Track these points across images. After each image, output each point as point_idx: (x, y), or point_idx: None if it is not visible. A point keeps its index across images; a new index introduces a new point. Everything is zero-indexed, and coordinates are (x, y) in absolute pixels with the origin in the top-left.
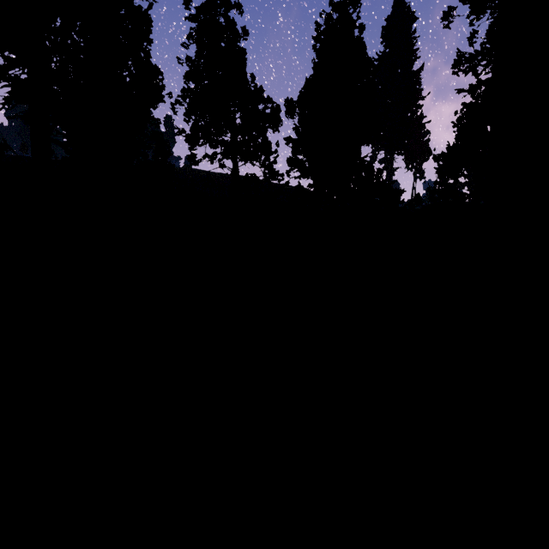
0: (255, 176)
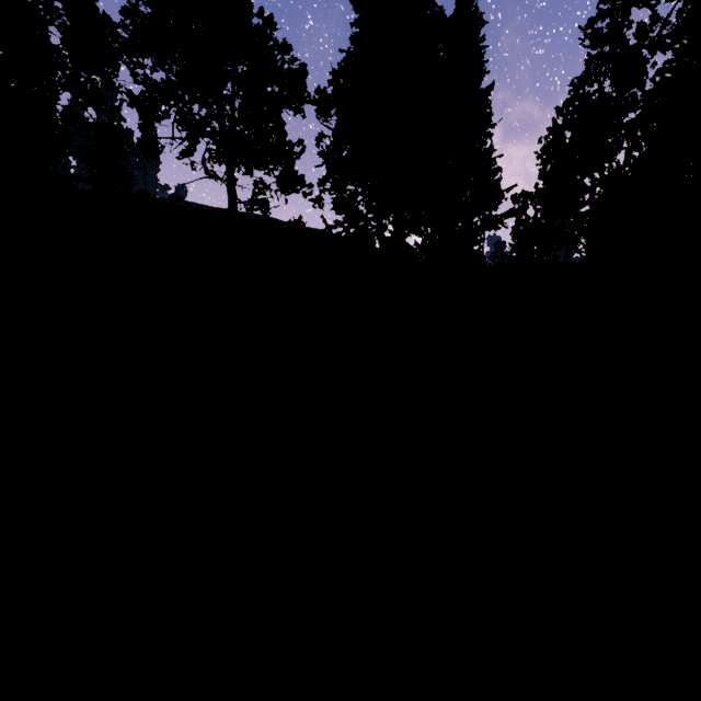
0: (261, 180)
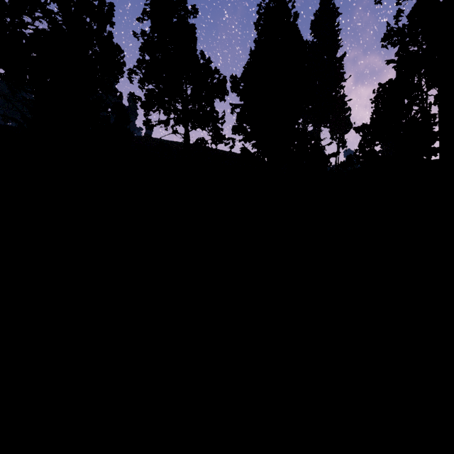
0: (203, 139)
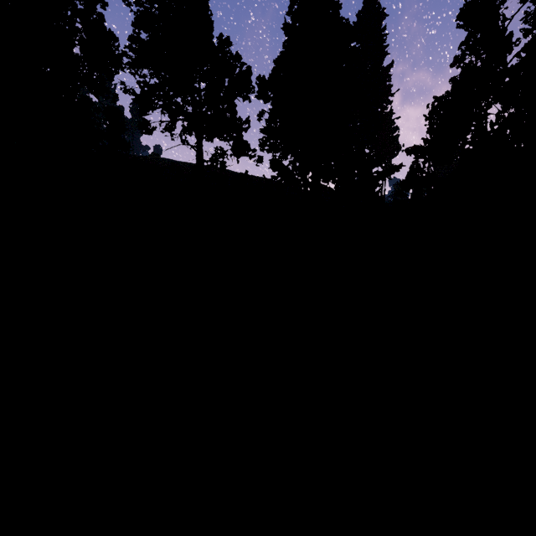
0: (221, 148)
